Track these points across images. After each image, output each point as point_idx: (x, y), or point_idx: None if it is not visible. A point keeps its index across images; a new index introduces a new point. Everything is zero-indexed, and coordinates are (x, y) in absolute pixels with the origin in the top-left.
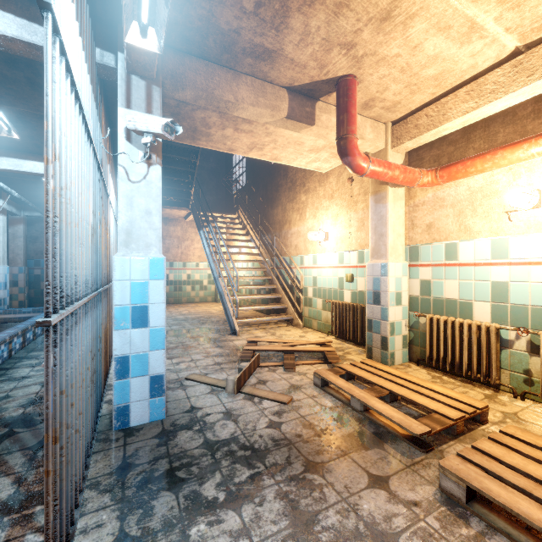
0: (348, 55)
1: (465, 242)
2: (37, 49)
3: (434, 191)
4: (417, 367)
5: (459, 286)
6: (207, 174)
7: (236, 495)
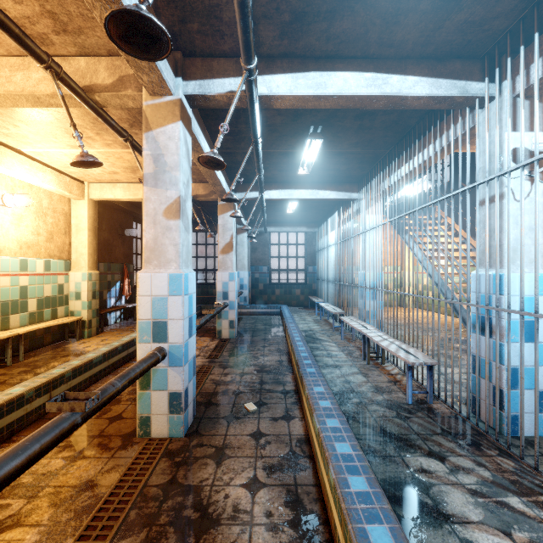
0: None
1: None
2: (434, 99)
3: None
4: None
5: None
6: None
7: None
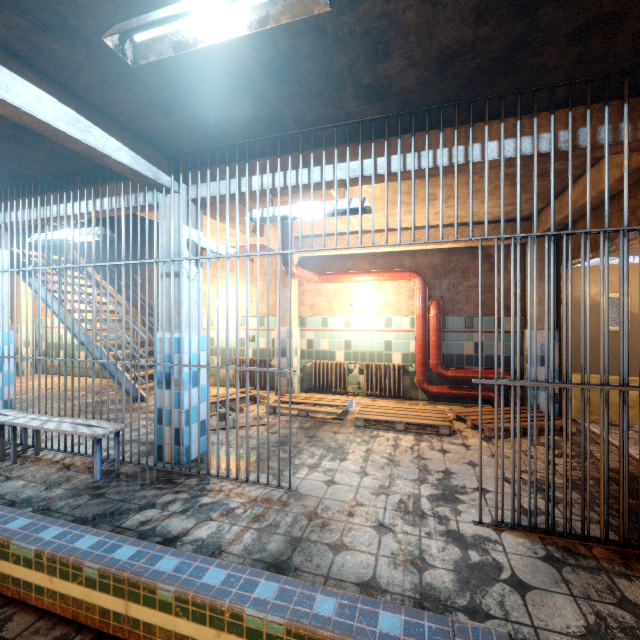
0: None
1: (332, 318)
2: (133, 171)
3: (315, 285)
4: (307, 394)
5: (329, 342)
6: None
7: (296, 452)
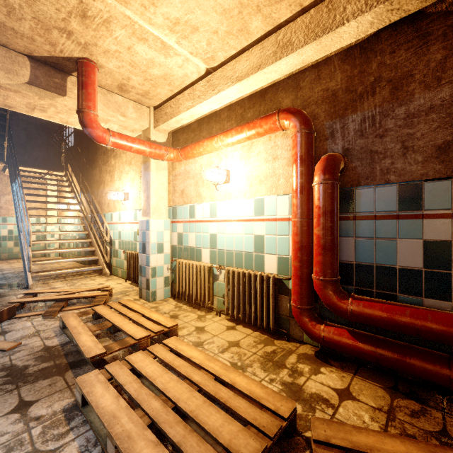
0: (72, 40)
1: (198, 205)
2: None
3: (185, 166)
4: (172, 301)
5: (196, 237)
6: (35, 130)
7: None
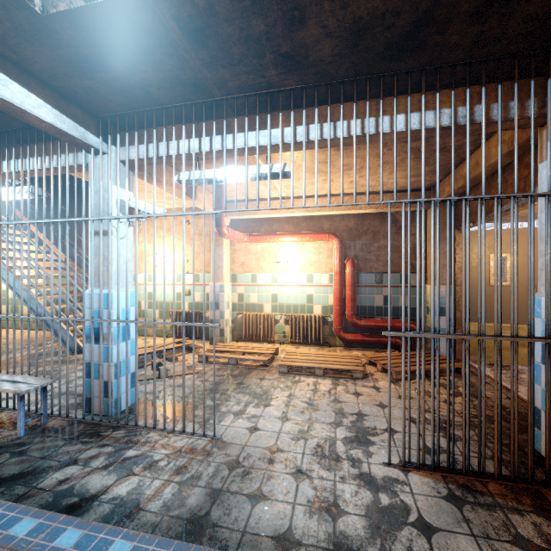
0: None
1: (260, 274)
2: (57, 130)
3: (246, 245)
4: (238, 343)
5: (258, 296)
6: None
7: (224, 399)
